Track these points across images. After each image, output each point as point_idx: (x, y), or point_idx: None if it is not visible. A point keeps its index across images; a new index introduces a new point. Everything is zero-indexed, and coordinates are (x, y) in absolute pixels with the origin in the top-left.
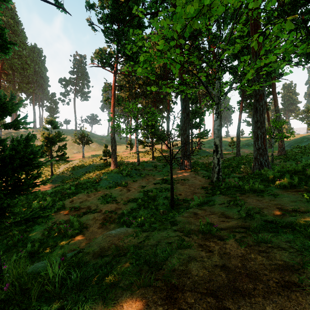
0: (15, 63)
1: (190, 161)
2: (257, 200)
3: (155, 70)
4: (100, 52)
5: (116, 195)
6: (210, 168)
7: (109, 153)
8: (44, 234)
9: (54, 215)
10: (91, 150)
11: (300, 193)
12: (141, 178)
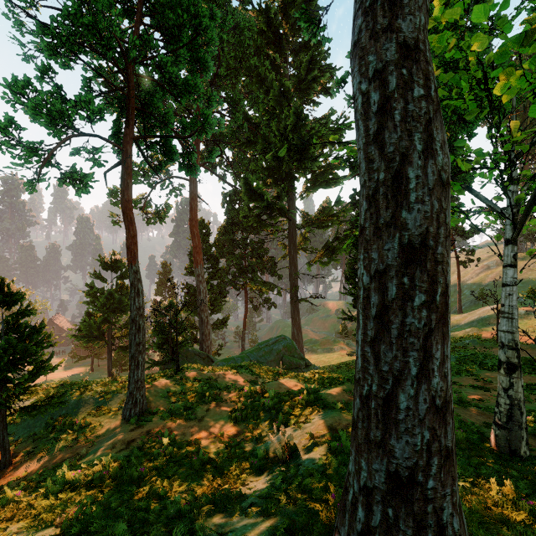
0: None
1: None
2: None
3: None
4: None
5: None
6: None
7: None
8: None
9: (464, 378)
10: None
11: None
12: None
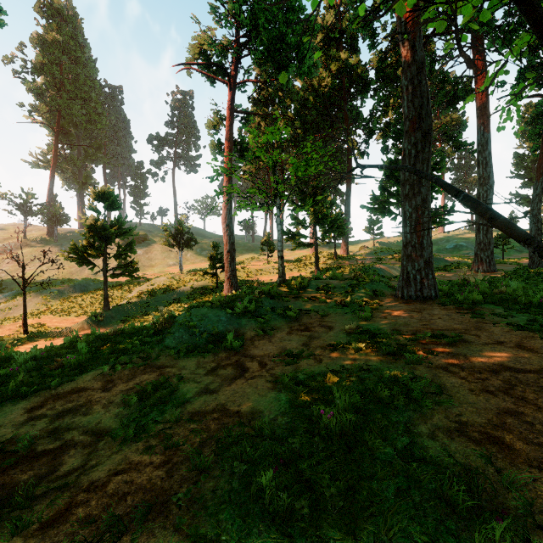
0: (77, 112)
1: (433, 273)
2: None
3: (321, 83)
4: (201, 40)
5: (191, 390)
6: (507, 297)
7: (221, 260)
8: None
9: None
10: (200, 260)
11: None
12: (286, 324)
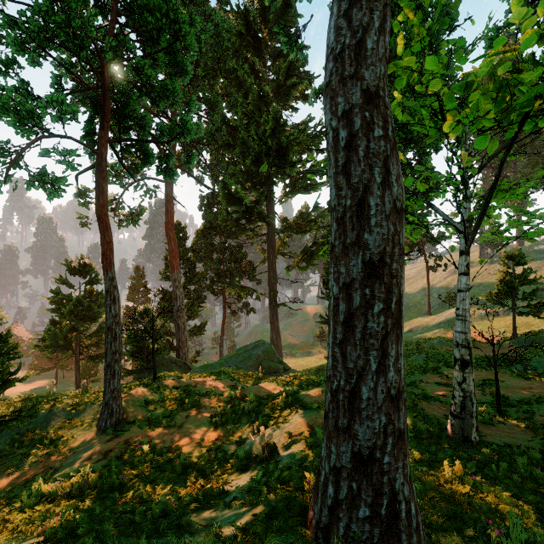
0: None
1: None
2: (511, 432)
3: None
4: None
5: (501, 385)
6: None
7: None
8: (407, 382)
9: (430, 376)
10: None
11: None
12: None
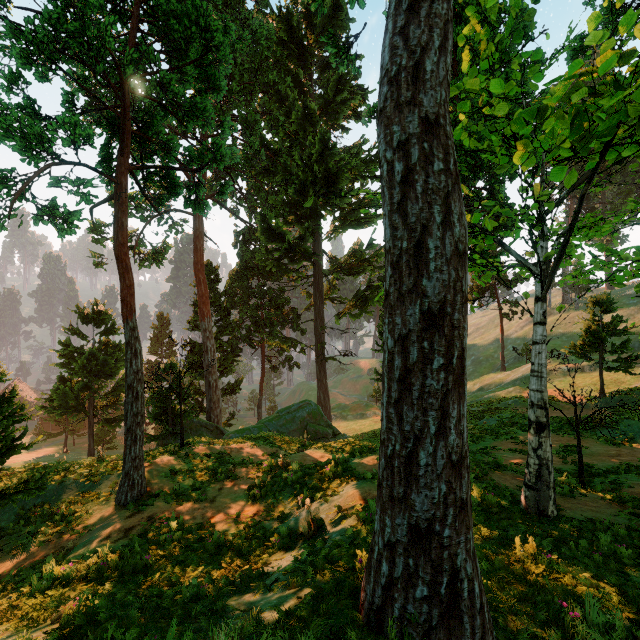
0: None
1: None
2: (594, 506)
3: None
4: None
5: (585, 452)
6: None
7: None
8: (477, 449)
9: (503, 441)
10: None
11: (633, 525)
12: None
